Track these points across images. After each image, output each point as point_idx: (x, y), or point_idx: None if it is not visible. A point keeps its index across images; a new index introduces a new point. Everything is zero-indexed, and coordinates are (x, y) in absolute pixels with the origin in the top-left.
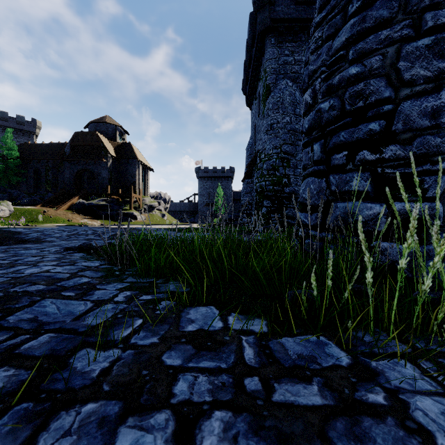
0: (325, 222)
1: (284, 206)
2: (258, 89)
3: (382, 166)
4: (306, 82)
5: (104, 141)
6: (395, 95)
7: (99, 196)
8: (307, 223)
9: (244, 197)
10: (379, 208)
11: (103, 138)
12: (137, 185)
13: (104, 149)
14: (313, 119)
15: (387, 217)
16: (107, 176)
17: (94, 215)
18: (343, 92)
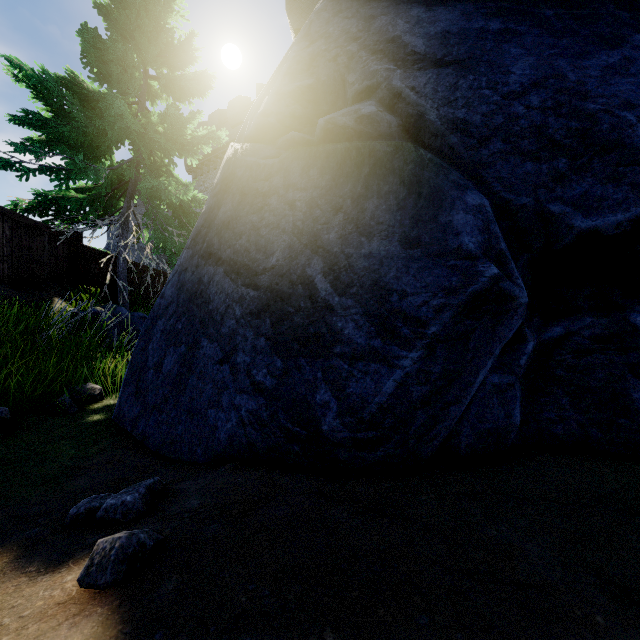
0: None
1: None
2: None
3: None
4: None
5: None
6: None
7: None
8: None
9: None
10: None
11: None
12: None
13: None
14: None
15: None
16: None
17: None
18: None
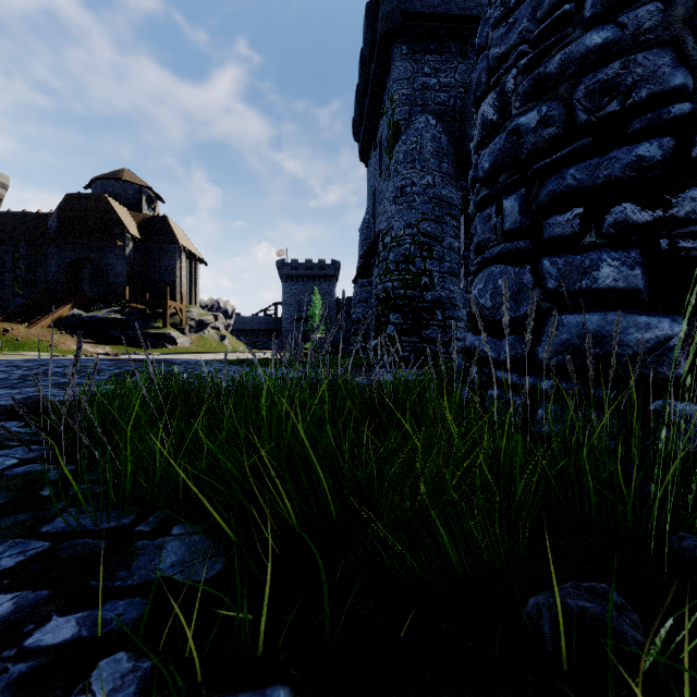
0: (533, 354)
1: (424, 324)
2: (379, 131)
3: (671, 235)
4: (484, 82)
5: (120, 211)
6: (693, 83)
7: (111, 304)
8: (492, 356)
9: (356, 309)
10: (669, 327)
11: (118, 205)
12: (177, 286)
13: (119, 224)
14: (501, 150)
15: (689, 346)
16: (124, 271)
17: (99, 336)
18: (570, 87)
